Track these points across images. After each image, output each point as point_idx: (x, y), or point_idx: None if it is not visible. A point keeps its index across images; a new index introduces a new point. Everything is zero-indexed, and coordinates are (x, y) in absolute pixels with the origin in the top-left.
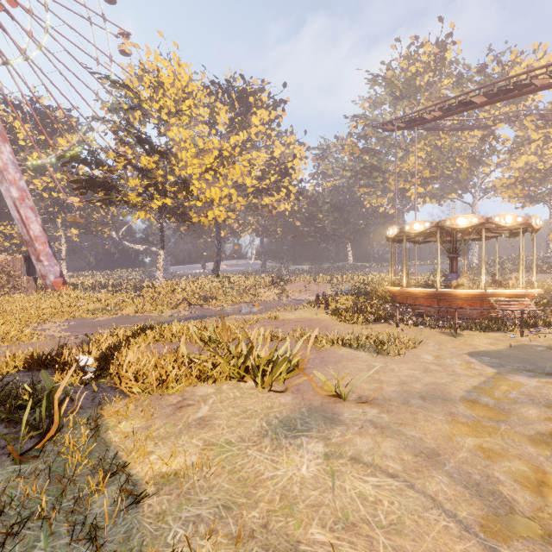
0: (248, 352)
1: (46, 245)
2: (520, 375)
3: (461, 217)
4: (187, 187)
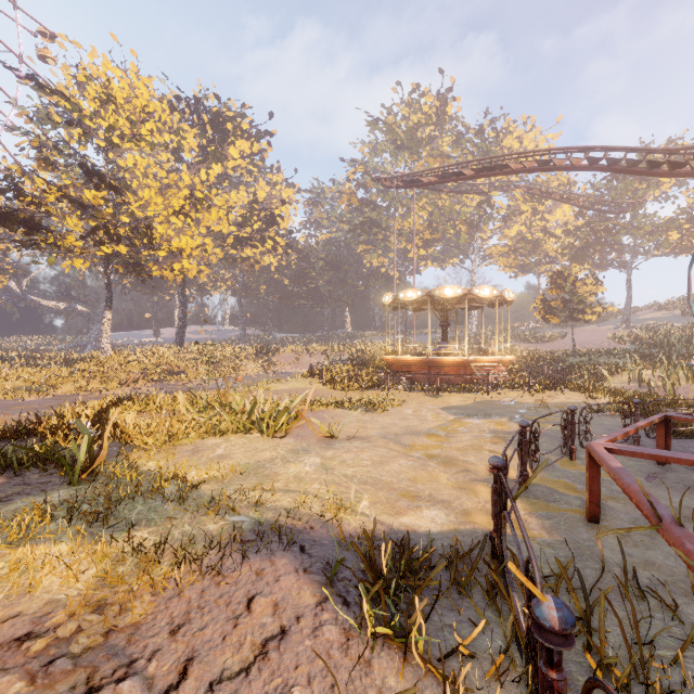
0: (253, 407)
1: None
2: (471, 419)
3: (448, 288)
4: (150, 234)
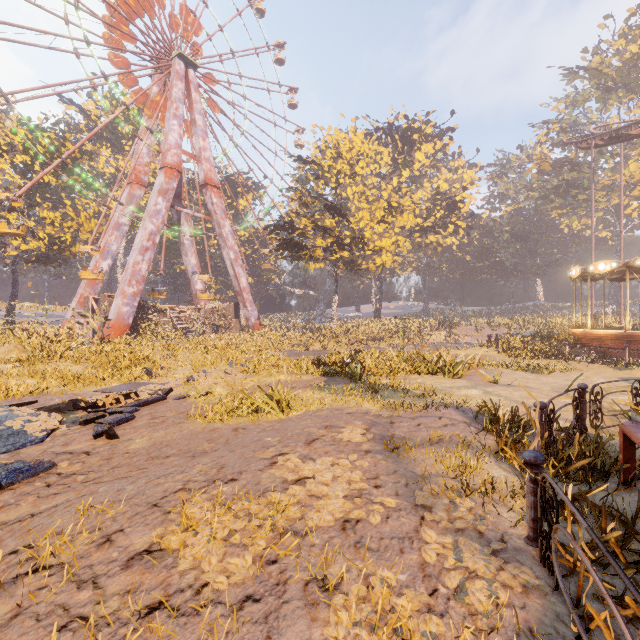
0: (439, 359)
1: (249, 294)
2: None
3: None
4: (363, 241)
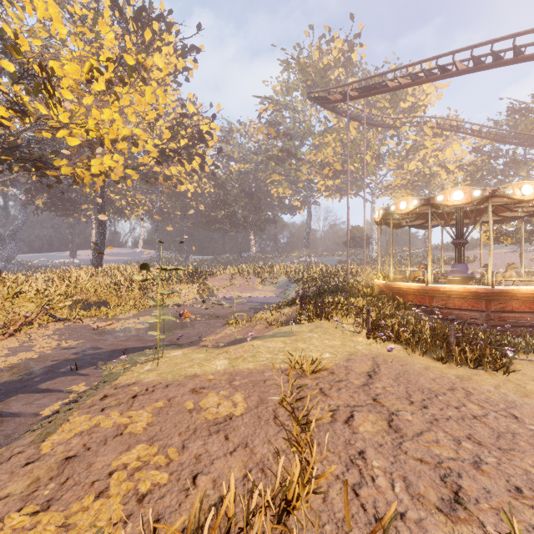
0: None
1: None
2: None
3: (527, 184)
4: (50, 83)
